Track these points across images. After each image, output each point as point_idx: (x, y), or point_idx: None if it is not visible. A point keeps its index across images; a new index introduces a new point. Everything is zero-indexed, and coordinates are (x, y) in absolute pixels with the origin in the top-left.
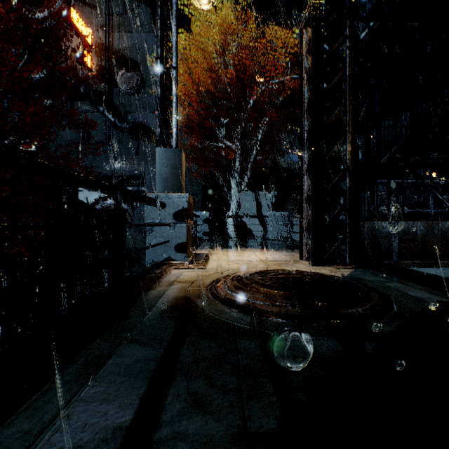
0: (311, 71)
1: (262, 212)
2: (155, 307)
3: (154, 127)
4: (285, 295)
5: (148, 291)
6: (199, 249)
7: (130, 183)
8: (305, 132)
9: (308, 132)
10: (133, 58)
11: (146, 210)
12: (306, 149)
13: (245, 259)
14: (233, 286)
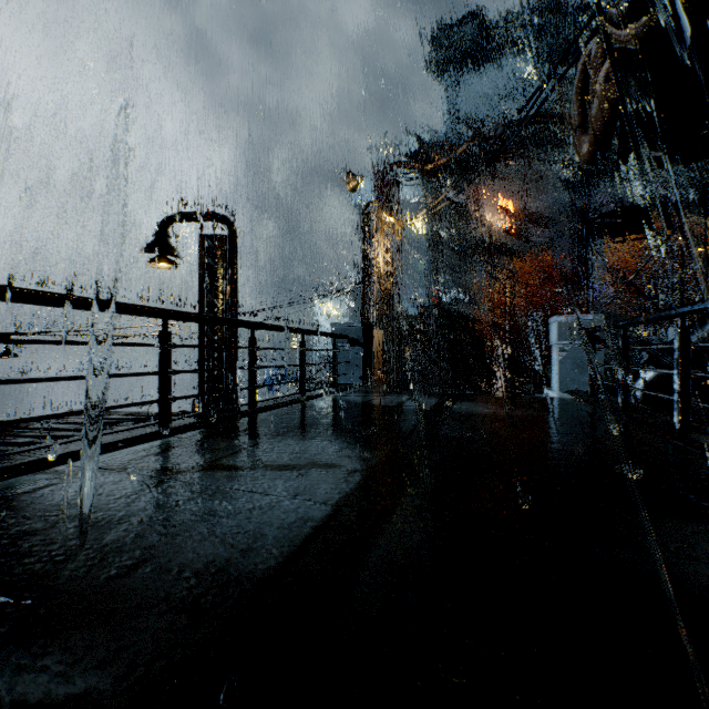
0: None
1: None
2: None
3: (570, 272)
4: None
5: None
6: None
7: None
8: None
9: None
10: (549, 216)
11: None
12: None
13: None
14: None
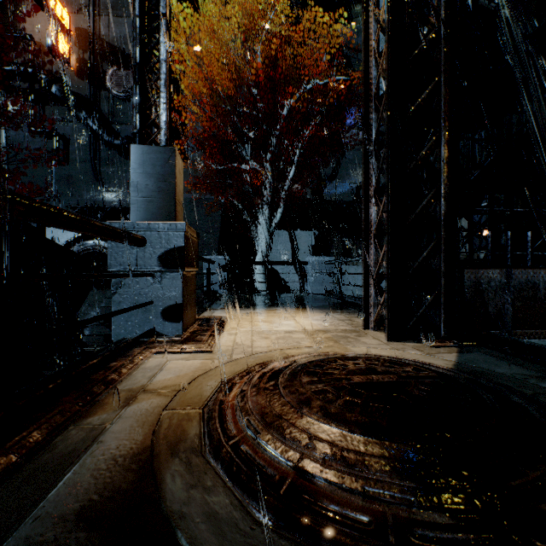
0: (387, 25)
1: (299, 257)
2: (31, 517)
3: None
4: (390, 454)
5: (60, 431)
6: (211, 310)
7: (123, 217)
8: (373, 131)
9: (378, 129)
10: (128, 52)
11: (111, 250)
12: (374, 157)
13: (279, 329)
14: (258, 413)
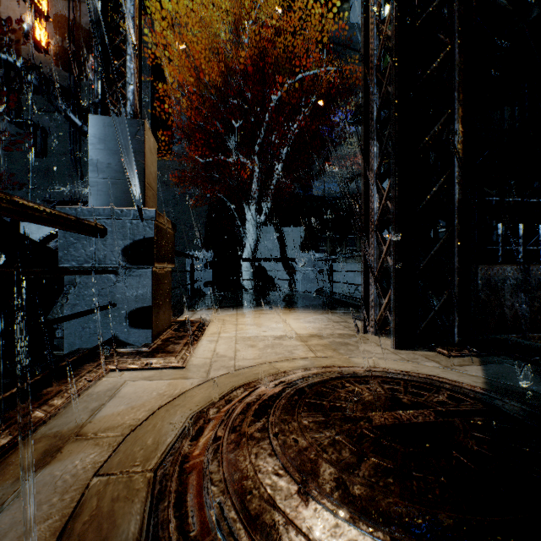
0: None
1: (287, 254)
2: None
3: None
4: None
5: None
6: (192, 311)
7: None
8: (374, 108)
9: (381, 105)
10: None
11: (62, 241)
12: (375, 138)
13: (268, 334)
14: (237, 492)
